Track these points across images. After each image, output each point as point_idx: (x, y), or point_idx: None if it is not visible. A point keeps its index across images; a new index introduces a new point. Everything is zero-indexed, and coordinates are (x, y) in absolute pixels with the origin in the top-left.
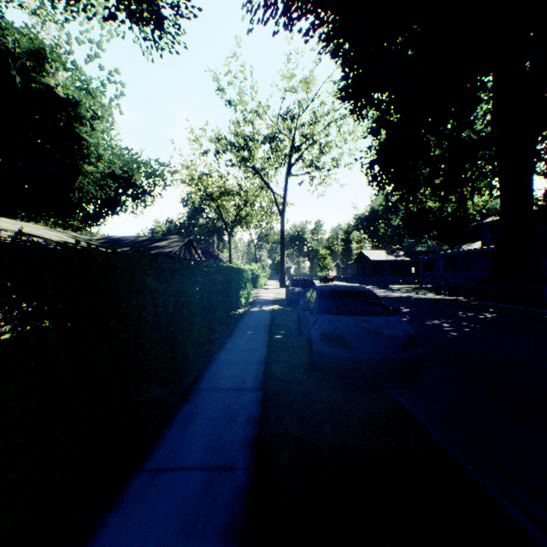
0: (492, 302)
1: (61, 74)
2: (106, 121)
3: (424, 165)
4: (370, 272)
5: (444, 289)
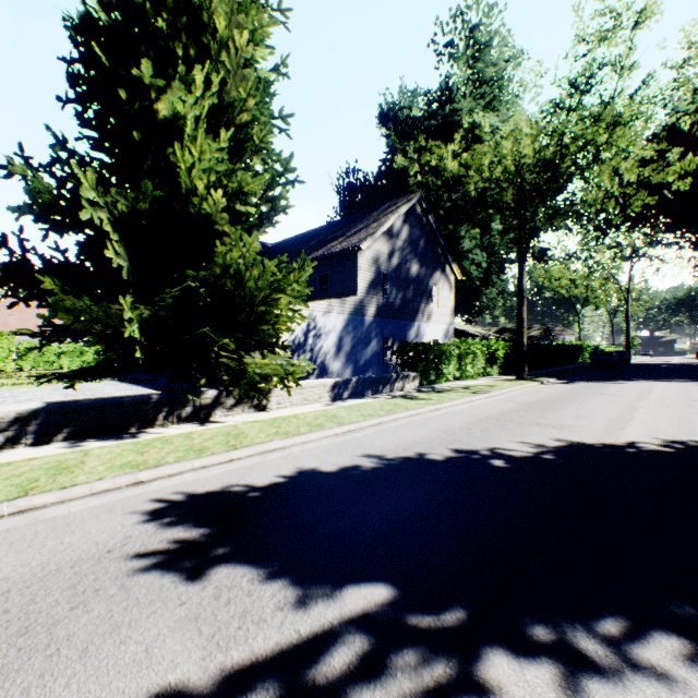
0: None
1: None
2: None
3: None
4: None
5: None
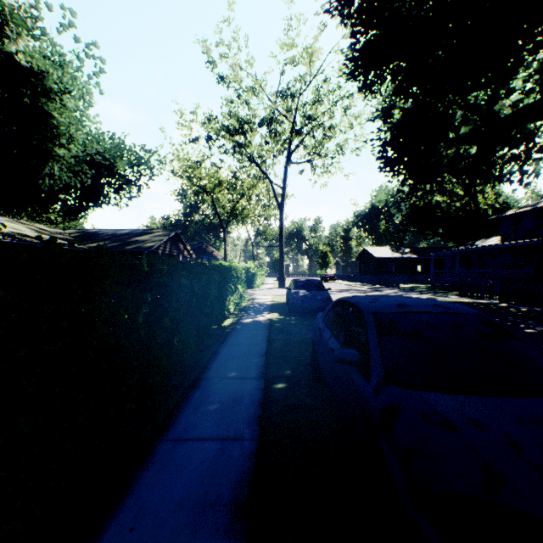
0: (542, 307)
1: (24, 40)
2: (81, 99)
3: (448, 145)
4: (374, 270)
5: (472, 290)
